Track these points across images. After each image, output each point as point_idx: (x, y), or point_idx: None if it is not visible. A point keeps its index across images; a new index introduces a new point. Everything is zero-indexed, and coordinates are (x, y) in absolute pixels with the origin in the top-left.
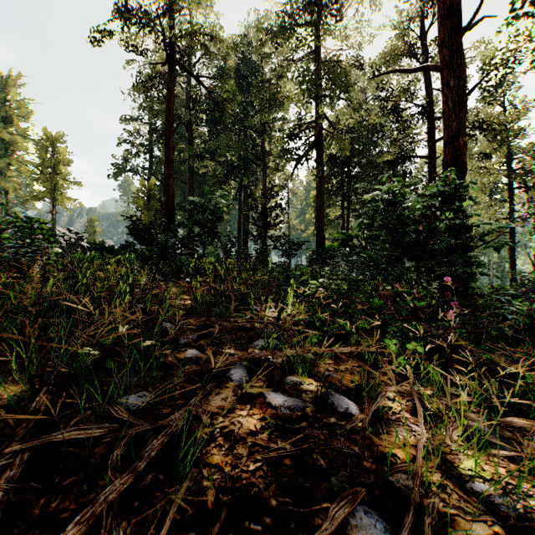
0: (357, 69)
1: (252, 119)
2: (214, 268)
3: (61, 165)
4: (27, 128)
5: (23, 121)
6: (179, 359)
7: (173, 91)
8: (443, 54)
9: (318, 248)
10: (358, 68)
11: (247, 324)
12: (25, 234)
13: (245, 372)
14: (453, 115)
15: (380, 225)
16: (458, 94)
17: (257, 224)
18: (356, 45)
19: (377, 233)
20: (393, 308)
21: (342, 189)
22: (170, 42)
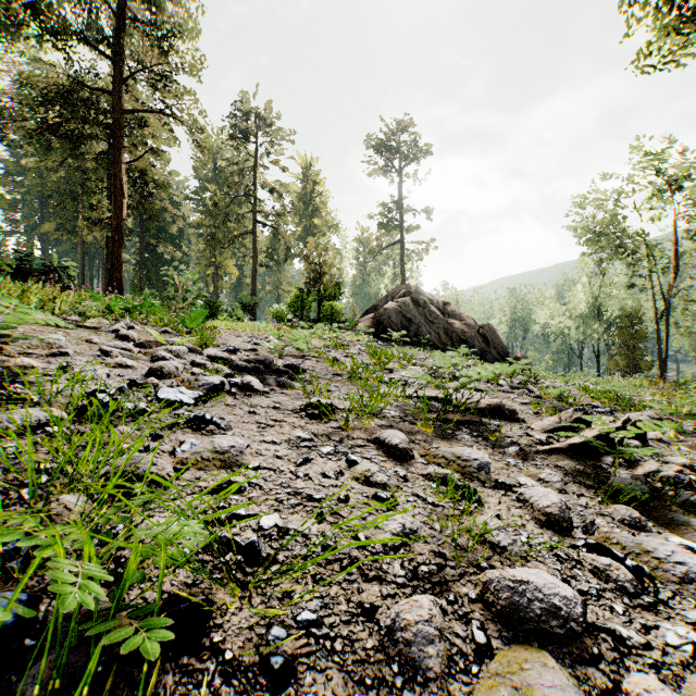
0: None
1: None
2: None
3: None
4: None
5: None
6: None
7: None
8: None
9: None
10: None
11: None
12: None
13: None
14: None
15: None
16: None
17: None
18: None
19: None
20: None
21: None
22: None
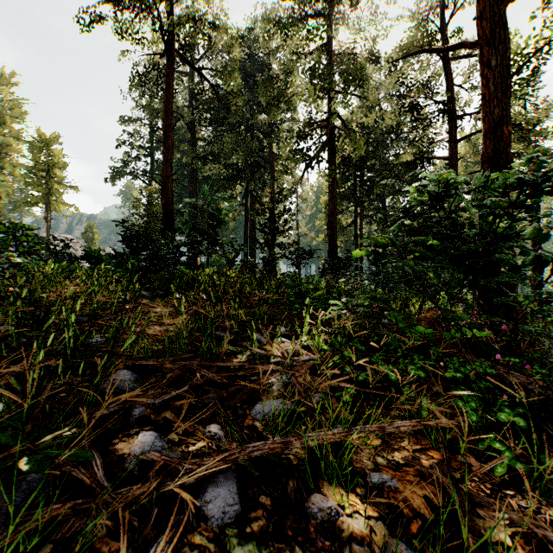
0: (373, 63)
1: (259, 120)
2: (212, 281)
3: (56, 169)
4: (21, 129)
5: (17, 122)
6: (119, 457)
7: (172, 85)
8: (482, 29)
9: (331, 257)
10: (374, 62)
11: (246, 367)
12: (8, 241)
13: (233, 491)
14: (495, 100)
15: (418, 228)
16: (501, 76)
17: (264, 230)
18: (371, 38)
19: (419, 239)
20: (463, 348)
21: (355, 194)
22: (168, 30)
